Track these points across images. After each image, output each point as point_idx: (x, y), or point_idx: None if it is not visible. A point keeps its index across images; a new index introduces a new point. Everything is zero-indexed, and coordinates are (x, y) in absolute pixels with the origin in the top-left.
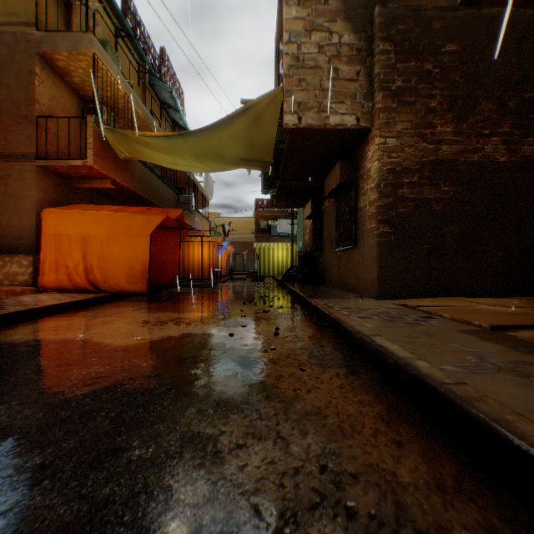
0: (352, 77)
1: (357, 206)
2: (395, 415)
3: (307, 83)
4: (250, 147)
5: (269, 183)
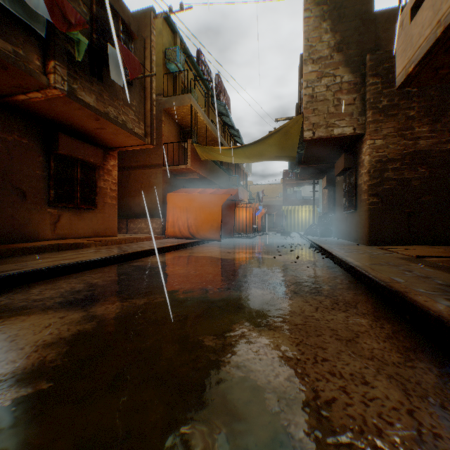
0: (350, 102)
1: (356, 183)
2: (339, 276)
3: (318, 110)
4: (282, 149)
5: (294, 164)
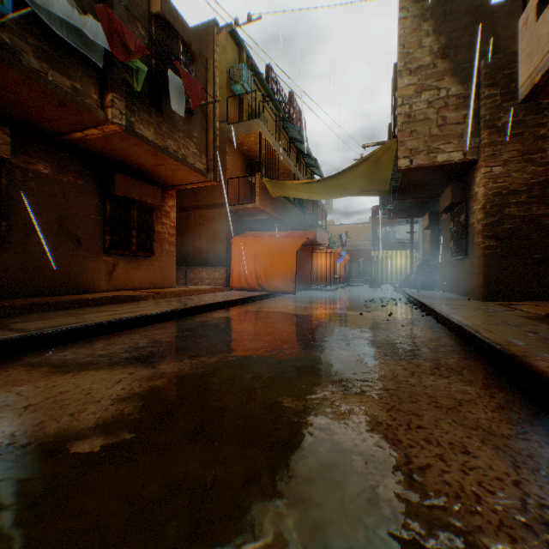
0: (458, 120)
1: (467, 222)
2: (442, 337)
3: (417, 133)
4: (370, 182)
5: (386, 199)
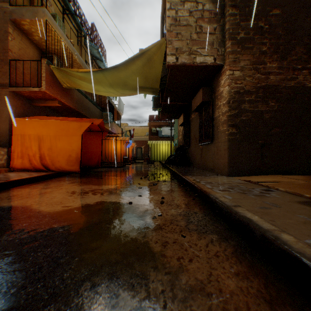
0: (211, 31)
1: (213, 116)
2: (274, 292)
3: (182, 36)
4: (145, 79)
5: (157, 103)
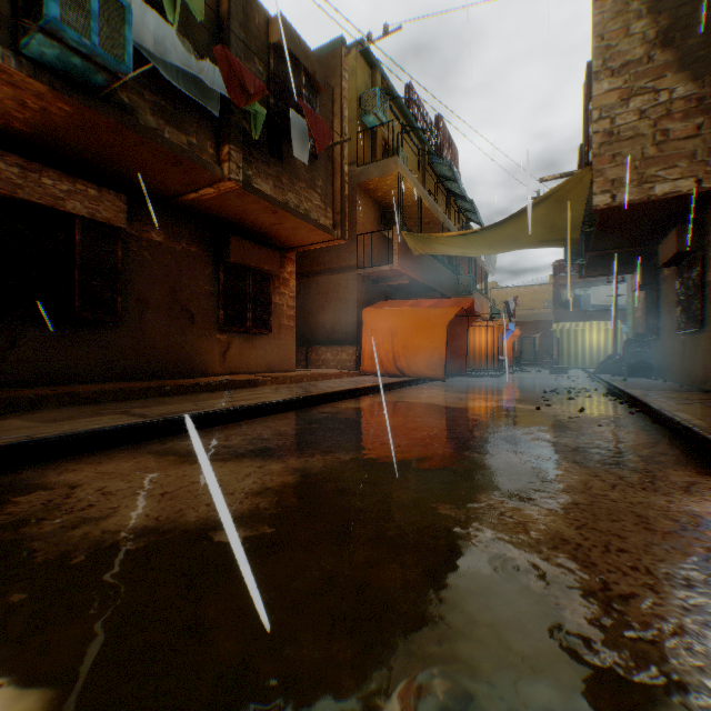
0: (687, 133)
1: (703, 279)
2: (660, 443)
3: (622, 157)
4: (551, 228)
5: (574, 251)
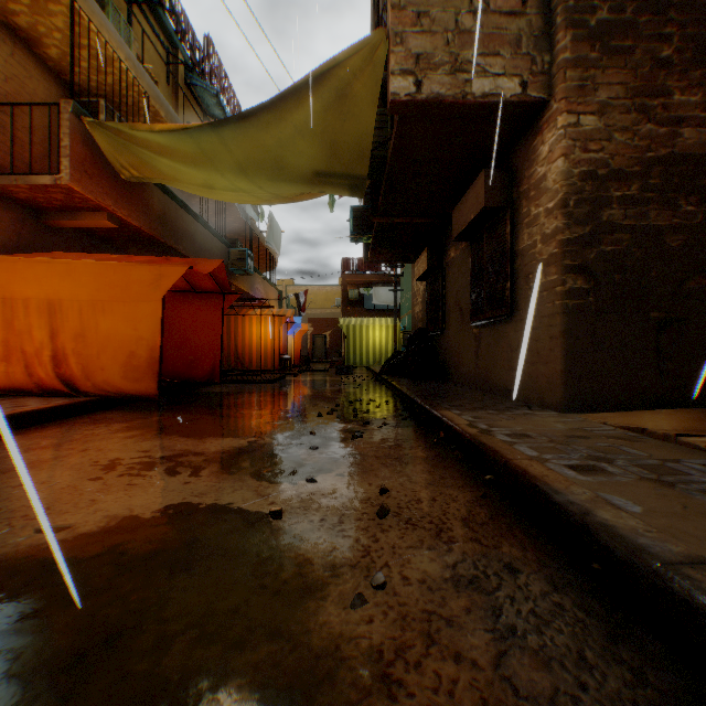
0: (513, 8)
1: (515, 248)
2: None
3: (432, 21)
4: (331, 149)
5: (361, 224)
